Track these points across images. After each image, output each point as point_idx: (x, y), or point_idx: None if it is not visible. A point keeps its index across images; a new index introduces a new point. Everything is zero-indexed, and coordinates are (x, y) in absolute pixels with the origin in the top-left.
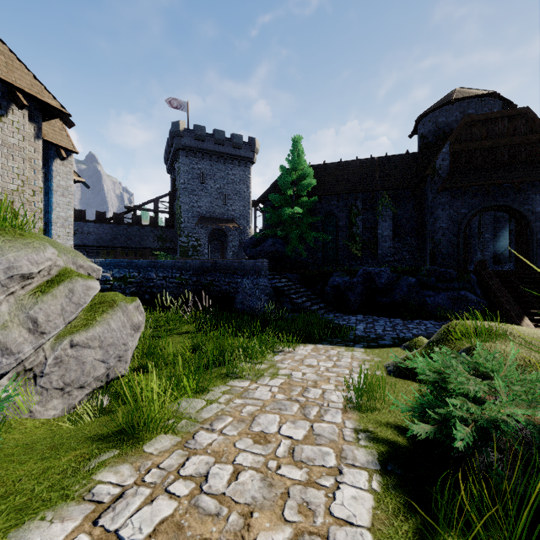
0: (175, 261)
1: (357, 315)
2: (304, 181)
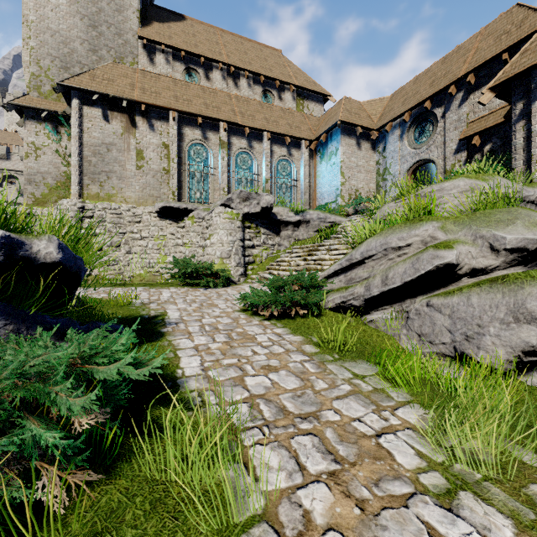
0: None
1: None
2: None
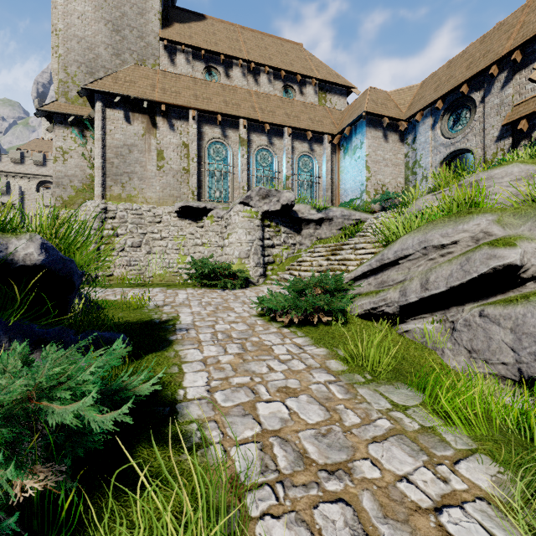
0: None
1: None
2: None
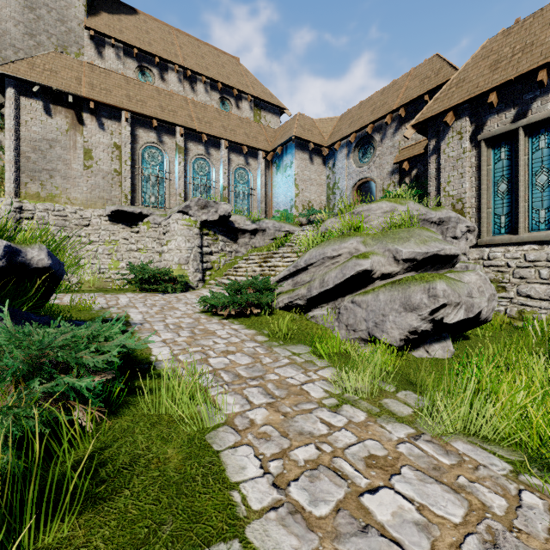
0: None
1: None
2: None
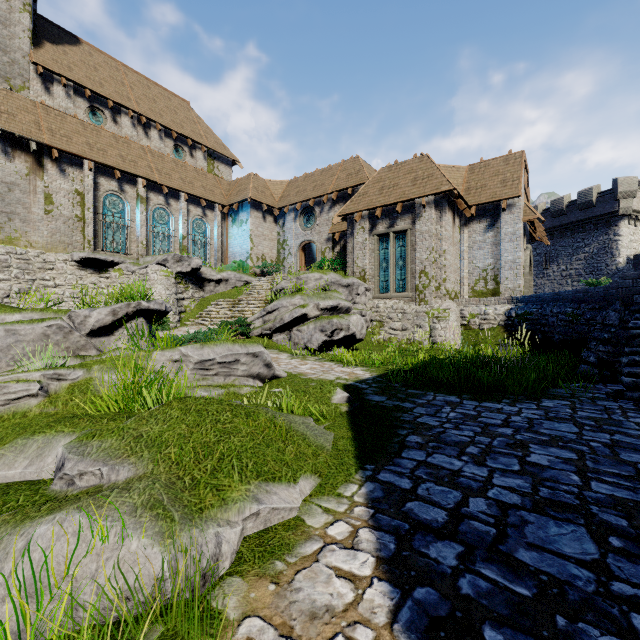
0: (576, 290)
1: None
2: None
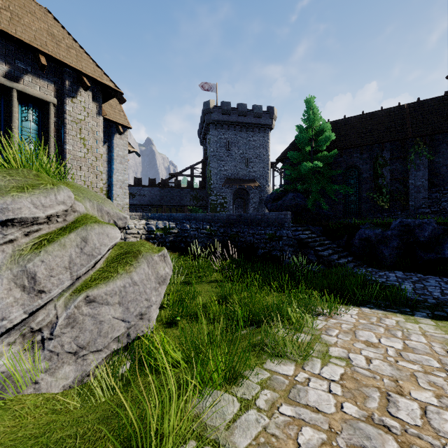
0: (206, 214)
1: (394, 271)
2: (325, 135)
